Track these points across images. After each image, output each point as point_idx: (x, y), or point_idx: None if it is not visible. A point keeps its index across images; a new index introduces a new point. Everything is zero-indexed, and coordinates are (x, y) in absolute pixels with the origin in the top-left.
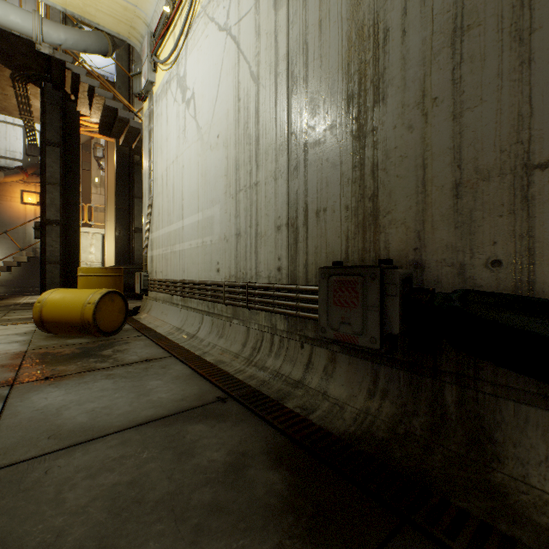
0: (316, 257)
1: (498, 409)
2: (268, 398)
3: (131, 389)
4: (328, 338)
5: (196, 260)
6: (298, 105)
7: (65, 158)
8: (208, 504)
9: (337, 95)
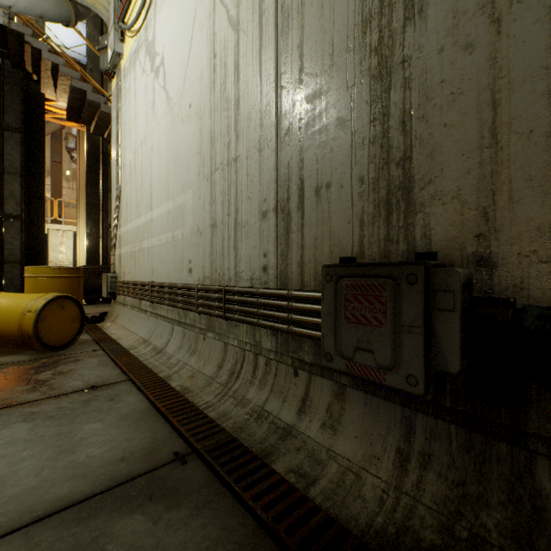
0: (316, 252)
1: None
2: (248, 454)
3: (52, 441)
4: (335, 369)
5: (166, 258)
6: (291, 47)
7: (27, 145)
8: None
9: (346, 22)
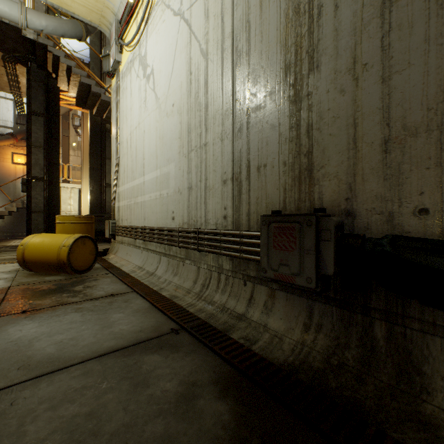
0: (258, 207)
1: (426, 344)
2: (215, 330)
3: (96, 322)
4: (268, 277)
5: (155, 209)
6: (242, 76)
7: (48, 125)
8: (160, 437)
9: (276, 65)
